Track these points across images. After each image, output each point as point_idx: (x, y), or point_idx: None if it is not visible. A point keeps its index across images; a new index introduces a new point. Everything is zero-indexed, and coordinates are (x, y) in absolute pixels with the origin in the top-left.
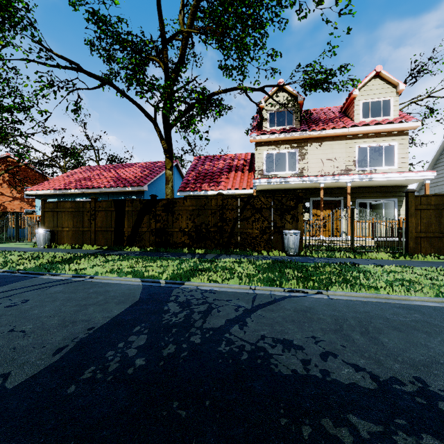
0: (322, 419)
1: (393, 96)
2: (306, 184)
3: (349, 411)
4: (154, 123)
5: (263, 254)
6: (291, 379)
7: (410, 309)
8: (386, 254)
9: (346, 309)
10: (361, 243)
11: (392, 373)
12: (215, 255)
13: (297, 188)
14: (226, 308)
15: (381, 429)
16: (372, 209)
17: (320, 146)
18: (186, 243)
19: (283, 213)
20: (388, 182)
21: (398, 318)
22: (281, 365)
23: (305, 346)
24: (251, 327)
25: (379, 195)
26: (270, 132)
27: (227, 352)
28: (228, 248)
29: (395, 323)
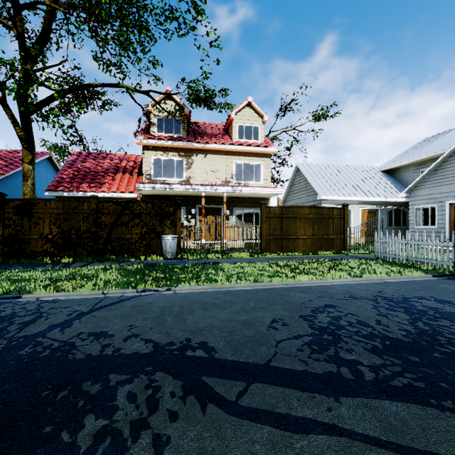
0: (84, 383)
1: (260, 124)
2: (190, 191)
3: (113, 372)
4: (2, 103)
5: (142, 259)
6: (80, 361)
7: (229, 293)
8: (246, 254)
9: (180, 299)
10: (234, 246)
11: (172, 339)
12: (84, 264)
13: (184, 195)
14: (59, 314)
15: (129, 377)
16: (246, 217)
17: (205, 158)
18: (50, 252)
19: (163, 218)
20: (255, 195)
21: (214, 301)
22: (80, 352)
23: (117, 334)
24: (74, 328)
25: (251, 205)
26: (157, 138)
27: (28, 354)
28: (104, 255)
29: (208, 305)
